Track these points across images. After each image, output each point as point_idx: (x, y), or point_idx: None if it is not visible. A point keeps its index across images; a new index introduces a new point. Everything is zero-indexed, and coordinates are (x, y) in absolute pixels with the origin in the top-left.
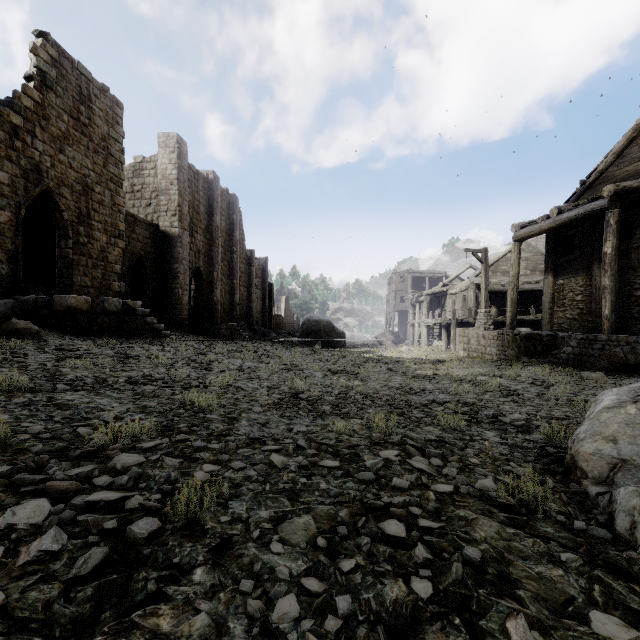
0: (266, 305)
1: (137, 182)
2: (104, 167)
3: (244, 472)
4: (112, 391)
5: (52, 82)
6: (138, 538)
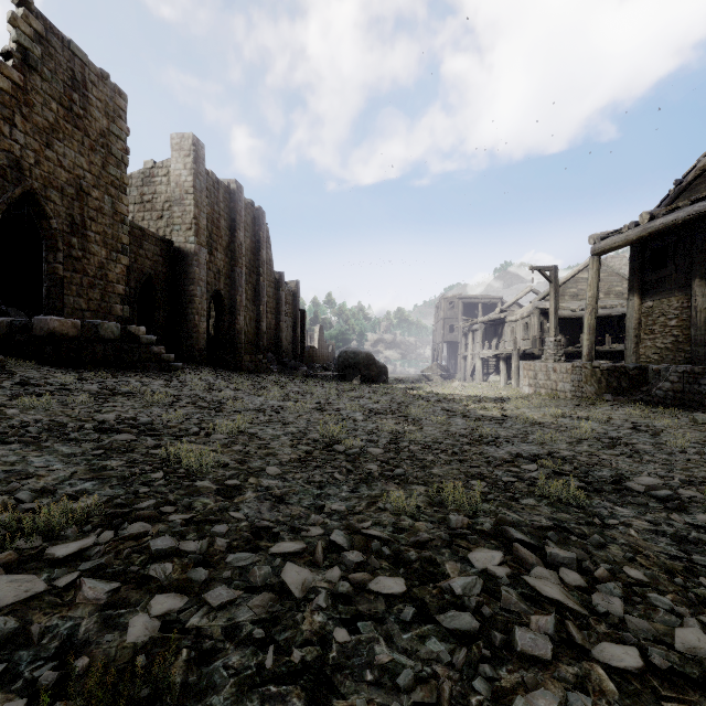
0: (297, 335)
1: (147, 191)
2: (103, 168)
3: (229, 612)
4: (64, 443)
5: (36, 61)
6: None
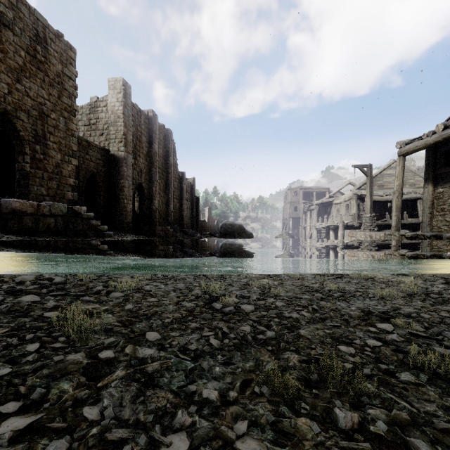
0: (194, 213)
1: (93, 117)
2: (59, 98)
3: None
4: None
5: (9, 22)
6: None
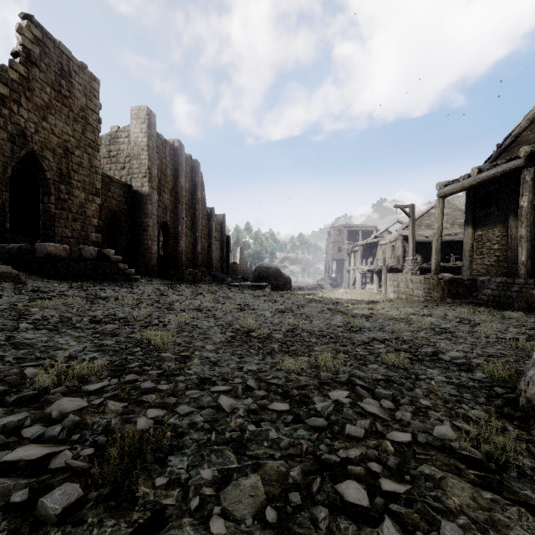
0: (224, 254)
1: (113, 149)
2: (83, 134)
3: (190, 417)
4: (74, 330)
5: (36, 58)
6: (49, 515)
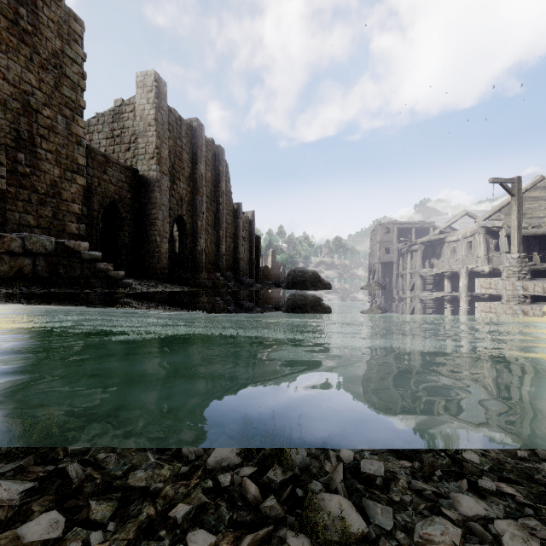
0: (253, 257)
1: (117, 126)
2: (56, 88)
3: None
4: None
5: None
6: None
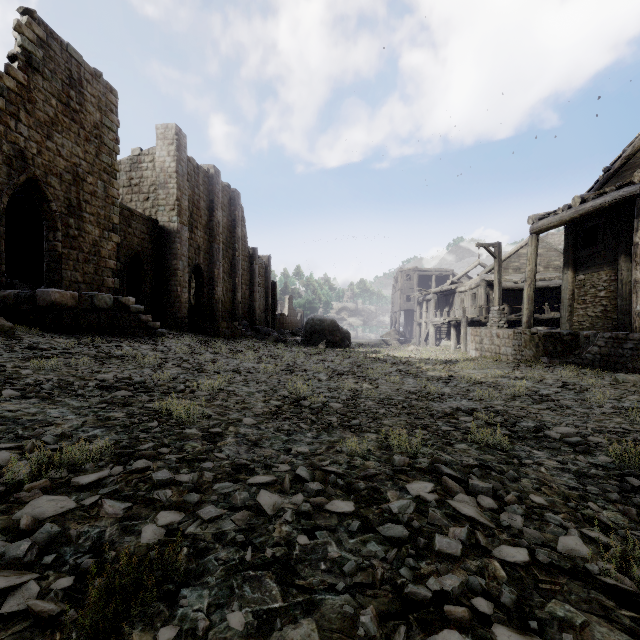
0: (269, 304)
1: (135, 176)
2: (97, 156)
3: (217, 524)
4: (74, 398)
5: (38, 63)
6: None
